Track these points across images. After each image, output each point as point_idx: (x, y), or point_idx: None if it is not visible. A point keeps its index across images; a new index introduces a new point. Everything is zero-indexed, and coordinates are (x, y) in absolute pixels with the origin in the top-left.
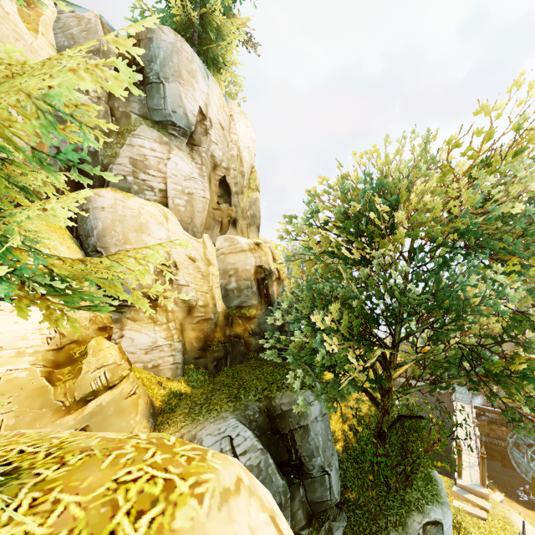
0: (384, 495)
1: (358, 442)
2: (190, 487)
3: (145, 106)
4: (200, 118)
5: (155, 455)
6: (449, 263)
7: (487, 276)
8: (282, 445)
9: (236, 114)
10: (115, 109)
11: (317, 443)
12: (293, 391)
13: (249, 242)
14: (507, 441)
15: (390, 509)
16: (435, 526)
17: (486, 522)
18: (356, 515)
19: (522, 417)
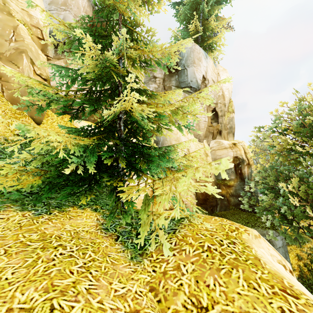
0: None
1: (311, 275)
2: (244, 230)
3: (178, 81)
4: (202, 80)
5: (227, 221)
6: None
7: None
8: None
9: (220, 72)
10: (165, 86)
11: None
12: (262, 229)
13: (229, 143)
14: None
15: None
16: None
17: None
18: None
19: None
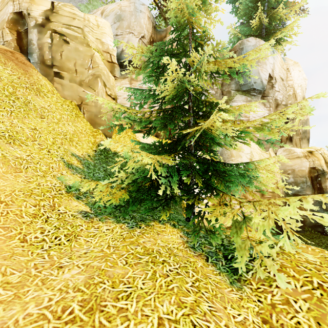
0: None
1: None
2: None
3: (238, 84)
4: (268, 79)
5: None
6: None
7: None
8: None
9: (290, 67)
10: (223, 90)
11: None
12: None
13: (303, 151)
14: None
15: None
16: None
17: None
18: None
19: None
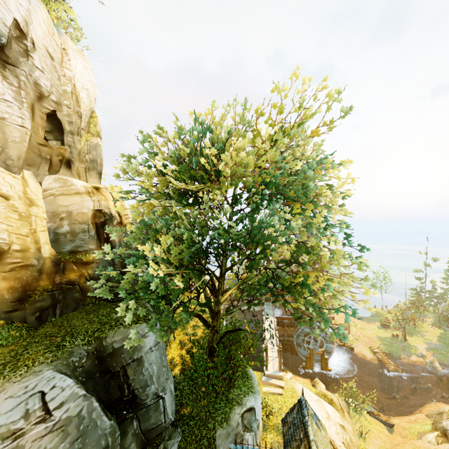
0: (213, 400)
1: (193, 362)
2: None
3: None
4: (16, 33)
5: None
6: (259, 207)
7: (282, 215)
8: (113, 384)
9: (71, 50)
10: None
11: (151, 372)
12: (128, 327)
13: (86, 185)
14: (294, 337)
15: (218, 411)
16: (250, 411)
17: (282, 396)
18: (190, 426)
19: (302, 314)
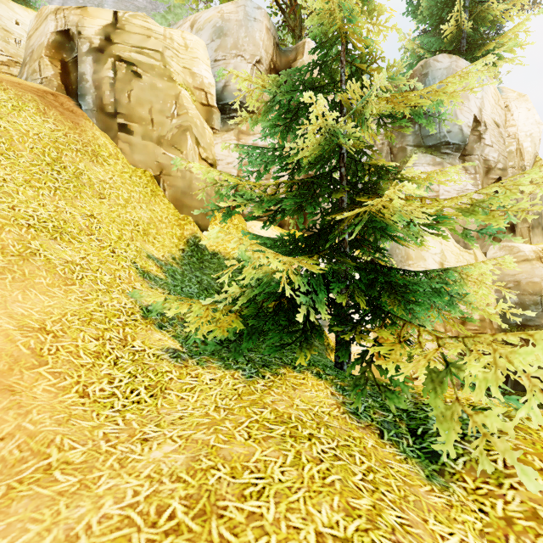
0: None
1: None
2: None
3: (418, 136)
4: (472, 126)
5: None
6: None
7: None
8: None
9: (512, 103)
10: (393, 147)
11: None
12: None
13: (535, 250)
14: None
15: None
16: None
17: None
18: None
19: None
